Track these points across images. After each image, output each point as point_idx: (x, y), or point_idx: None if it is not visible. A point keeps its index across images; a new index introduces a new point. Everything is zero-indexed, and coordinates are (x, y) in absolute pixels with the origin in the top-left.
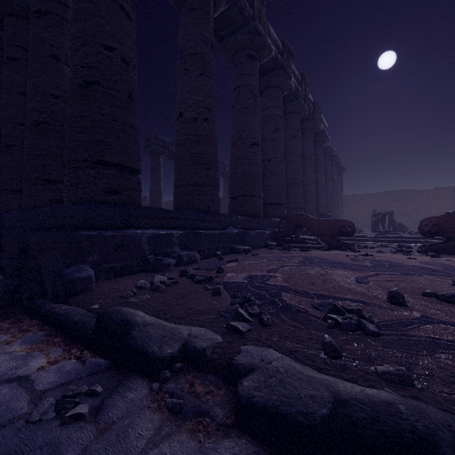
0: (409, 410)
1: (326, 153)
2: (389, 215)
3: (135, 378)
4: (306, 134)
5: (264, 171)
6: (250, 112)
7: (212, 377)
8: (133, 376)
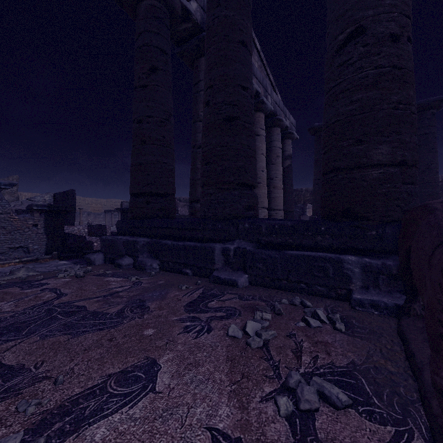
0: None
1: None
2: None
3: None
4: None
5: None
6: None
7: None
8: None
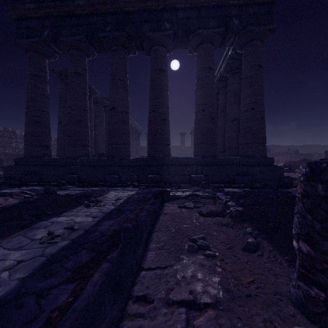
0: None
1: None
2: None
3: None
4: None
5: None
6: None
7: None
8: None
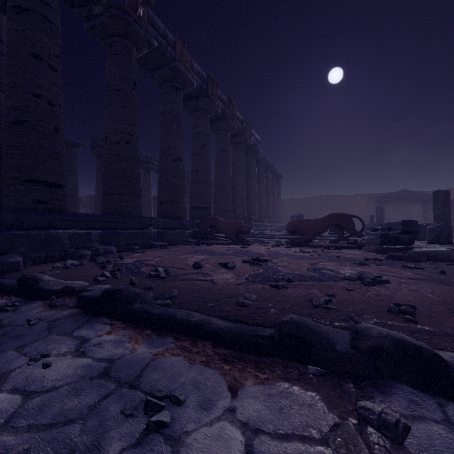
0: (123, 287)
1: (261, 163)
2: (300, 217)
3: (37, 301)
4: (238, 147)
5: (193, 180)
6: (174, 133)
7: (76, 297)
8: (37, 300)
